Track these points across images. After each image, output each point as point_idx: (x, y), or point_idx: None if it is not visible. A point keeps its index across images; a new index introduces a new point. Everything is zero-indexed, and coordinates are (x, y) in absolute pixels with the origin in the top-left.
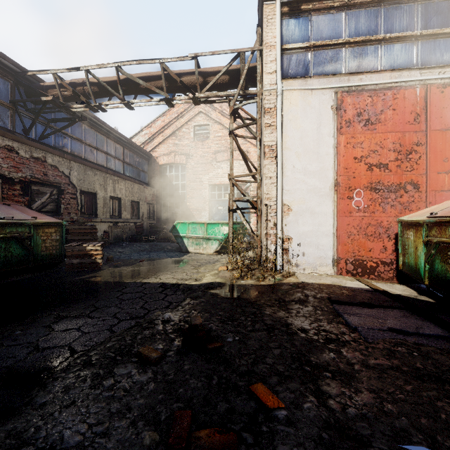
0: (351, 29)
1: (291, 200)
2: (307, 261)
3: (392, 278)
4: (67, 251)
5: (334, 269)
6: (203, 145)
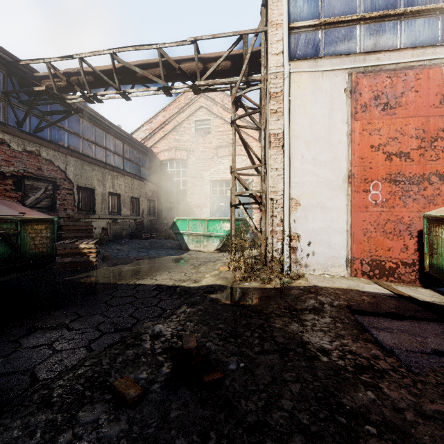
0: (366, 3)
1: (299, 193)
2: (317, 261)
3: (414, 281)
4: (58, 249)
5: (348, 270)
6: (204, 140)
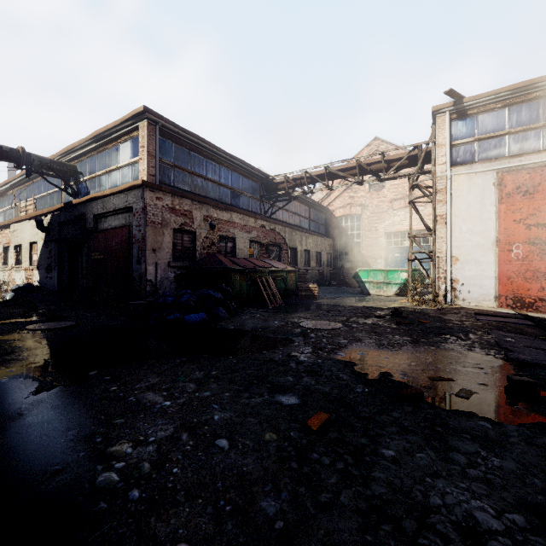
0: (512, 121)
1: (458, 253)
2: (472, 297)
3: None
4: (299, 287)
5: (495, 303)
6: (379, 194)
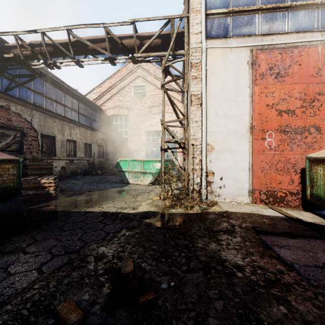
0: None
1: (214, 140)
2: (227, 191)
3: (298, 206)
4: (23, 184)
5: (249, 198)
6: (141, 101)
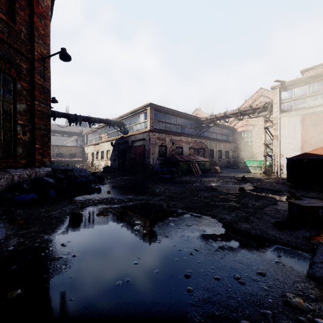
0: (310, 91)
1: (283, 152)
2: None
3: None
4: (211, 168)
5: None
6: (262, 119)
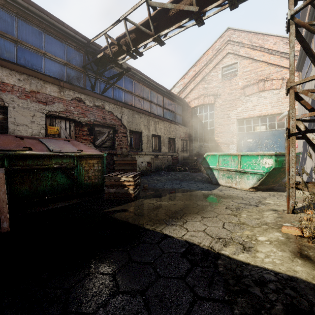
0: None
1: None
2: None
3: None
4: (105, 180)
5: None
6: (231, 83)
